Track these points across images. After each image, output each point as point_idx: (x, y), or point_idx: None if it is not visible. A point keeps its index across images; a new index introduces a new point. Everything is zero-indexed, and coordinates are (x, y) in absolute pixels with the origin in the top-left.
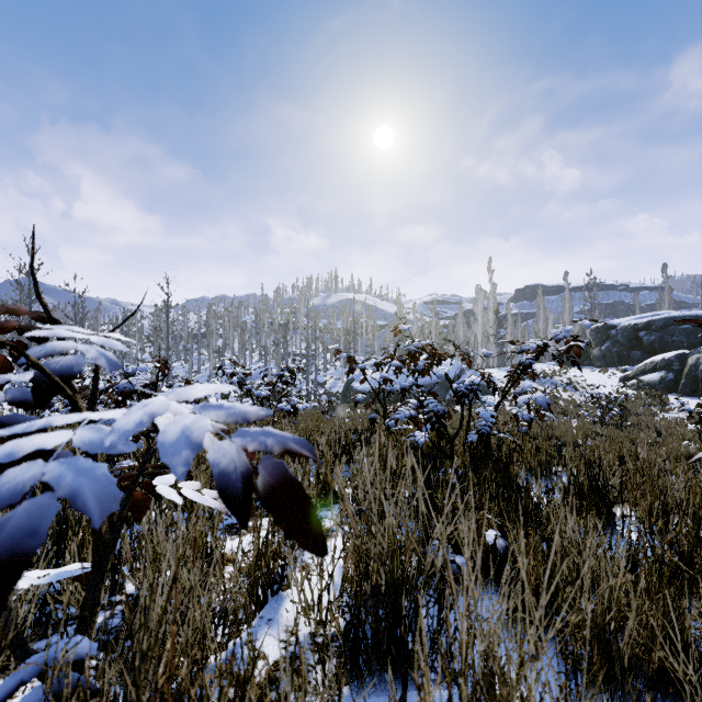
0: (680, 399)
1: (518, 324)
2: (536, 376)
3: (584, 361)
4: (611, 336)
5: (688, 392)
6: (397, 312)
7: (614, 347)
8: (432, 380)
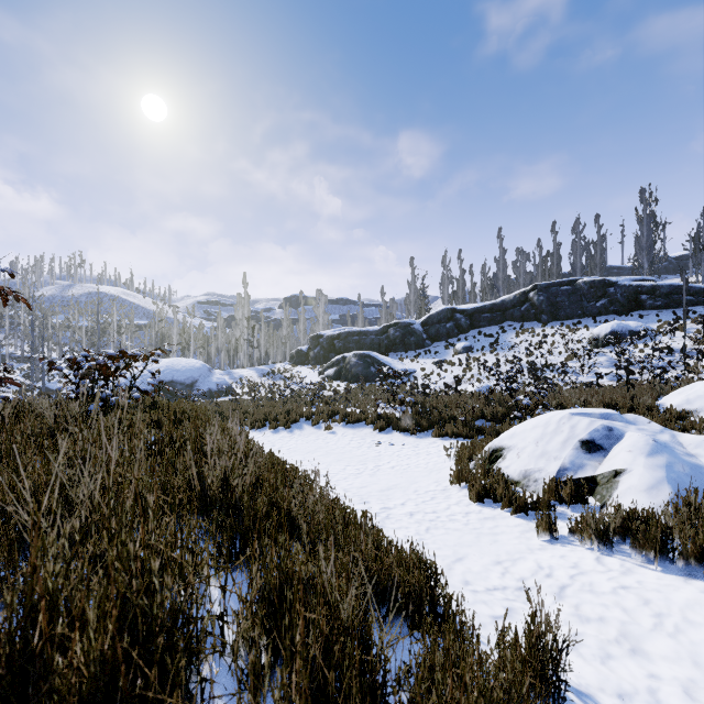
0: (338, 384)
1: (271, 330)
2: (273, 373)
3: (306, 361)
4: (320, 342)
5: (345, 379)
6: (156, 313)
7: (322, 350)
8: (178, 379)
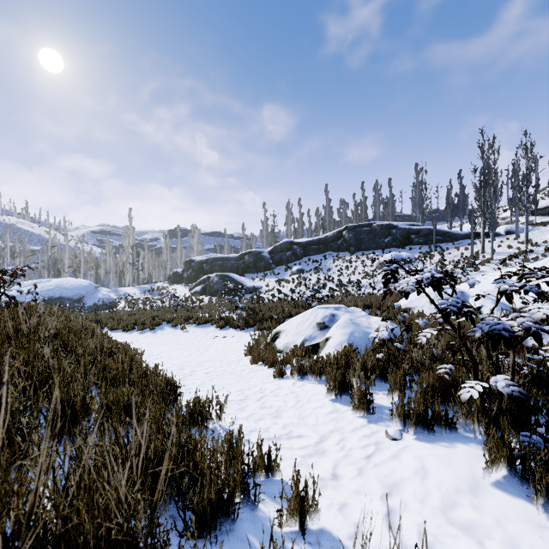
0: (203, 297)
1: (153, 256)
2: (153, 290)
3: (180, 280)
4: (192, 266)
5: (209, 294)
6: (49, 240)
7: (193, 272)
8: (67, 295)
